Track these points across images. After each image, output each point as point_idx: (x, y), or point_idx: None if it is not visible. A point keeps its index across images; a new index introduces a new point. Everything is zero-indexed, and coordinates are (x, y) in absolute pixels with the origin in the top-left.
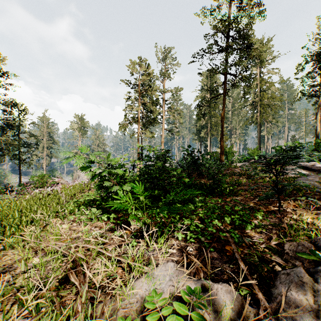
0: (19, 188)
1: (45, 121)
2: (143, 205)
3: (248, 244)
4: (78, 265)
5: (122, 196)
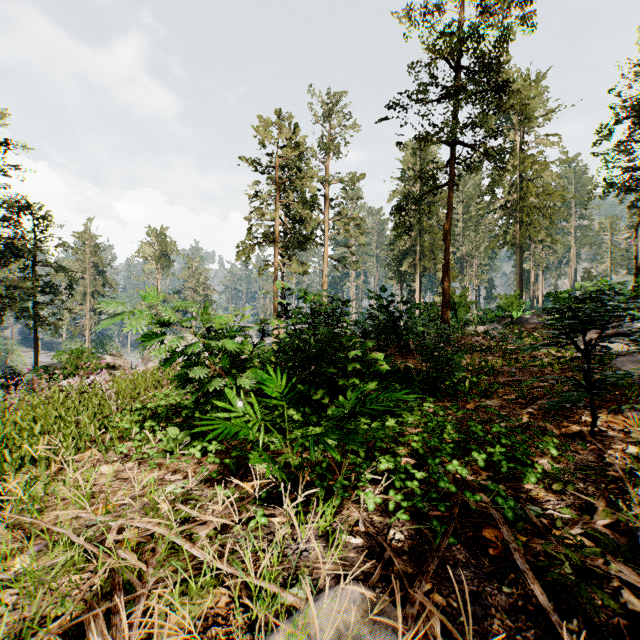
0: (29, 378)
1: (88, 240)
2: (283, 419)
3: (540, 525)
4: (119, 586)
5: (234, 403)
